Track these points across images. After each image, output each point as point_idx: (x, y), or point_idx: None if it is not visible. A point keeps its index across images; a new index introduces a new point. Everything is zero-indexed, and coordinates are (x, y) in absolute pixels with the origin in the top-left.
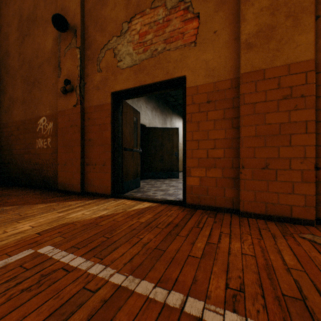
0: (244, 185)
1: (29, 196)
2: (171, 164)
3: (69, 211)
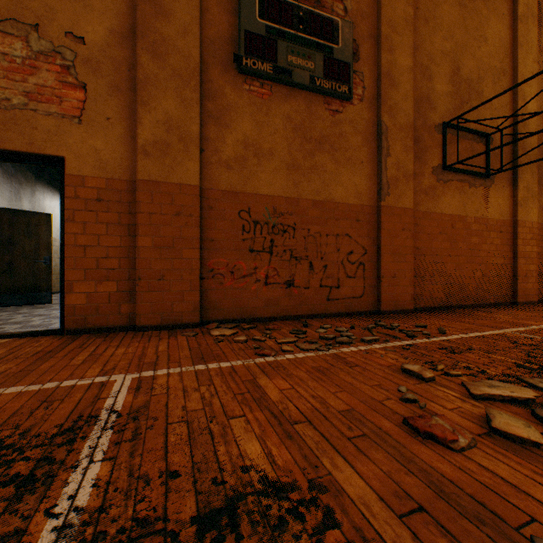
0: (141, 298)
1: None
2: (36, 279)
3: None
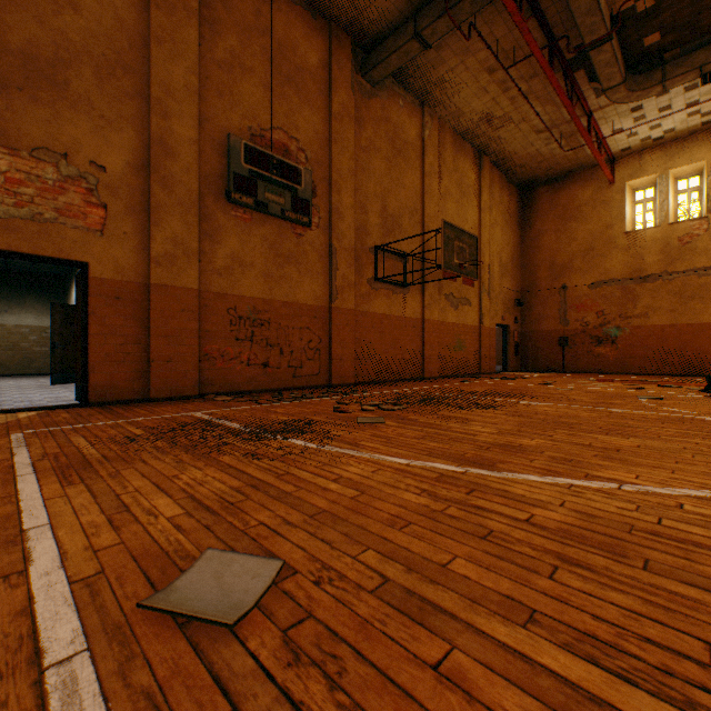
0: (154, 376)
1: None
2: None
3: None
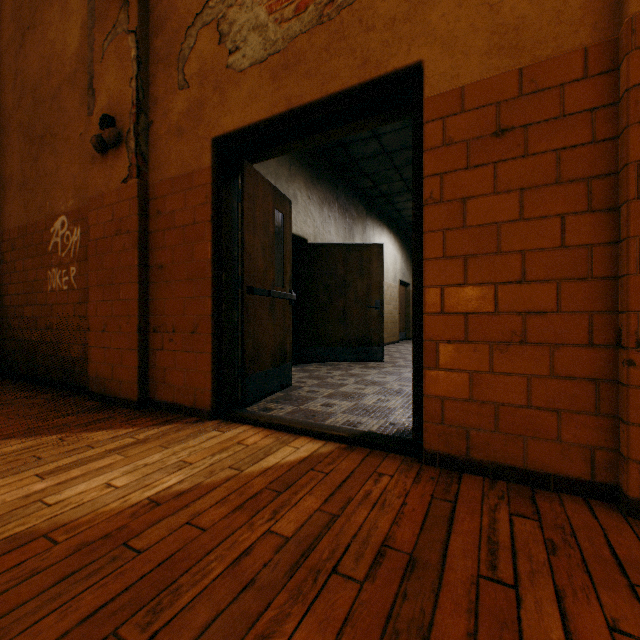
0: None
1: (11, 410)
2: (366, 329)
3: (75, 471)
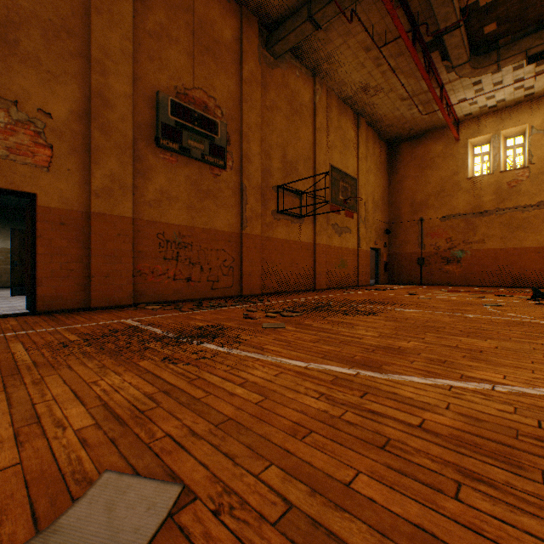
0: (94, 289)
1: None
2: None
3: None
